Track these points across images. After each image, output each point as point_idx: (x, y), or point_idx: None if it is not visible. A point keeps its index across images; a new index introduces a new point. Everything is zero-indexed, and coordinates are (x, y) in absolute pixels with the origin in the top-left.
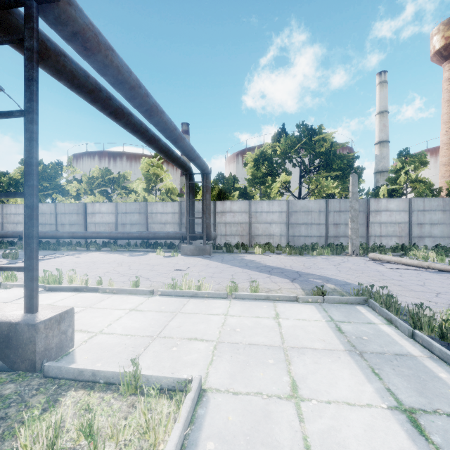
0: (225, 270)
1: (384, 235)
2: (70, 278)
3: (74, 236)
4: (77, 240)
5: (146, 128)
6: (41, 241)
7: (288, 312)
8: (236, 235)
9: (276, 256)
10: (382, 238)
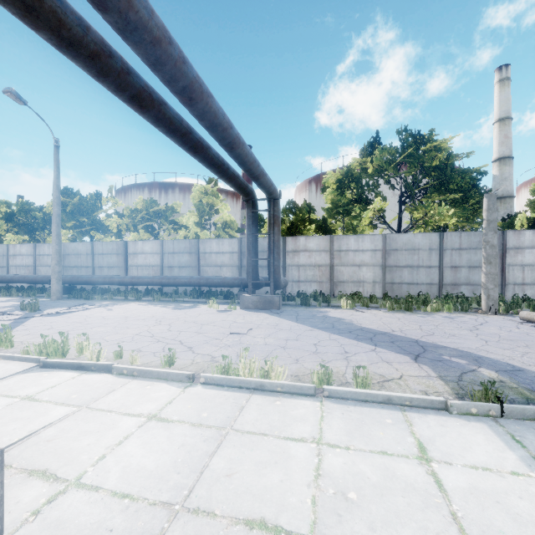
0: (303, 335)
1: (528, 283)
2: (79, 346)
3: (111, 282)
4: (117, 287)
5: (189, 128)
6: (75, 287)
7: (442, 442)
8: (313, 282)
9: (373, 313)
10: (525, 287)
